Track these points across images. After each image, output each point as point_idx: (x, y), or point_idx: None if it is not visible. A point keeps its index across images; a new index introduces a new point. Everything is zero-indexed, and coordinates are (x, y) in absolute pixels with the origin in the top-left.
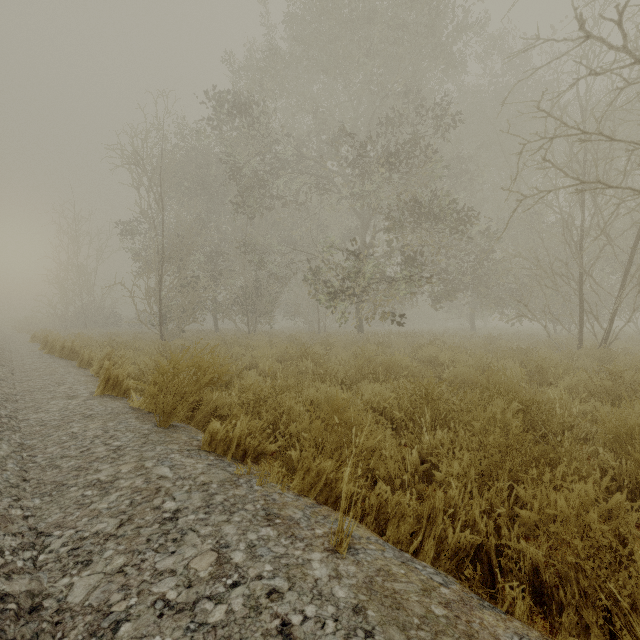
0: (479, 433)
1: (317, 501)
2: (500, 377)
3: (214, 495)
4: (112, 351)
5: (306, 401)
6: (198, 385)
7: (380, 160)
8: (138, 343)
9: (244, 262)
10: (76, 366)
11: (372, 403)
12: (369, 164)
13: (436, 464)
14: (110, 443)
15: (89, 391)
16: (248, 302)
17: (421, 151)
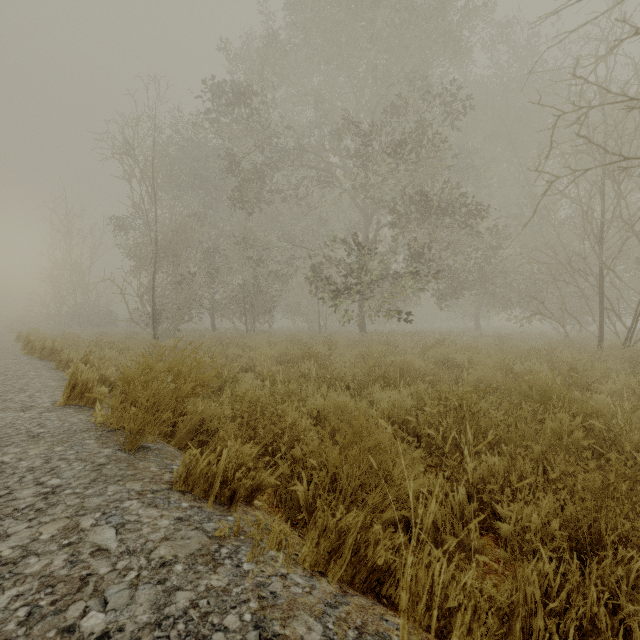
0: (538, 458)
1: (339, 582)
2: (547, 383)
3: (175, 592)
4: (90, 352)
5: (311, 411)
6: (175, 397)
7: (386, 148)
8: (128, 343)
9: (242, 259)
10: (53, 368)
11: (390, 414)
12: (374, 153)
13: (489, 503)
14: (45, 481)
15: (52, 400)
16: (246, 300)
17: (429, 139)
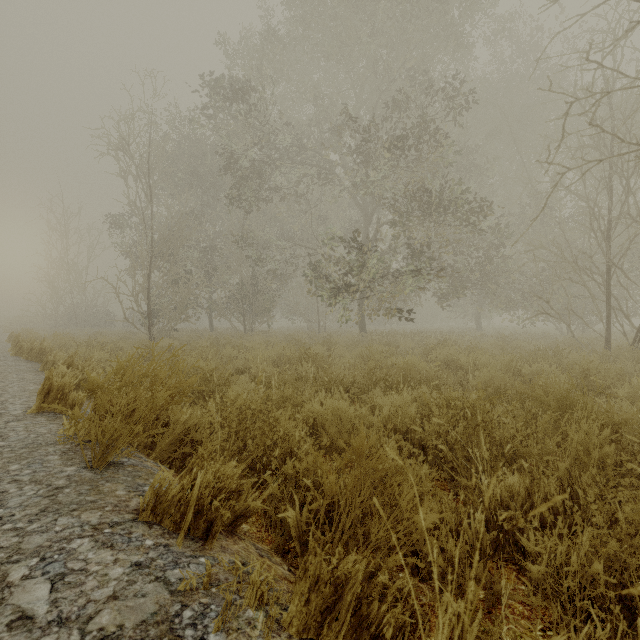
0: (563, 476)
1: None
2: (565, 389)
3: None
4: (75, 353)
5: (307, 418)
6: (149, 407)
7: (387, 143)
8: (122, 343)
9: (240, 257)
10: (39, 370)
11: (392, 421)
12: (374, 149)
13: (510, 531)
14: None
15: (25, 406)
16: (244, 300)
17: (430, 135)
